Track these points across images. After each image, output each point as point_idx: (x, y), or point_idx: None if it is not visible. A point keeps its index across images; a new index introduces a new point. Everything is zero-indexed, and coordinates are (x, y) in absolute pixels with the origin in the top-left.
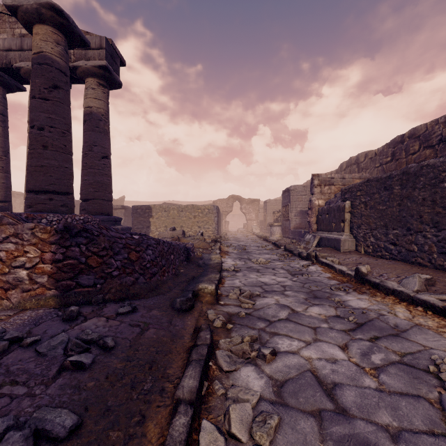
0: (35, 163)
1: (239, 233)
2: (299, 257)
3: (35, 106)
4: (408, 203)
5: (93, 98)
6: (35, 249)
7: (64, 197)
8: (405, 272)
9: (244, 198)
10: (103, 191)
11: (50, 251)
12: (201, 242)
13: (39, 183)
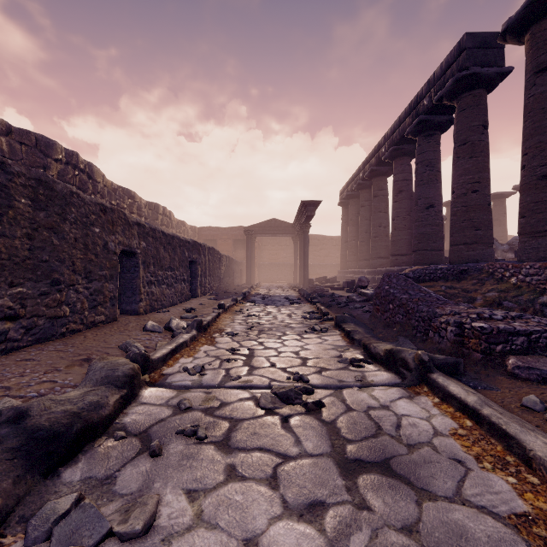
0: None
1: None
2: (77, 455)
3: None
4: (55, 239)
5: None
6: None
7: None
8: (123, 334)
9: None
10: None
11: None
12: None
13: None
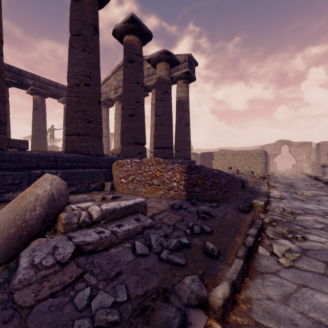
0: (157, 134)
1: (287, 172)
2: None
3: (157, 105)
4: None
5: (181, 92)
6: (179, 174)
7: (169, 150)
8: None
9: (293, 142)
10: (186, 145)
11: (183, 175)
12: (252, 177)
13: (159, 144)
